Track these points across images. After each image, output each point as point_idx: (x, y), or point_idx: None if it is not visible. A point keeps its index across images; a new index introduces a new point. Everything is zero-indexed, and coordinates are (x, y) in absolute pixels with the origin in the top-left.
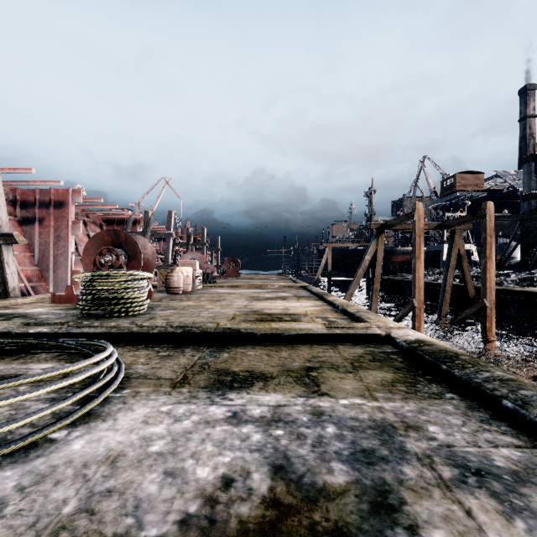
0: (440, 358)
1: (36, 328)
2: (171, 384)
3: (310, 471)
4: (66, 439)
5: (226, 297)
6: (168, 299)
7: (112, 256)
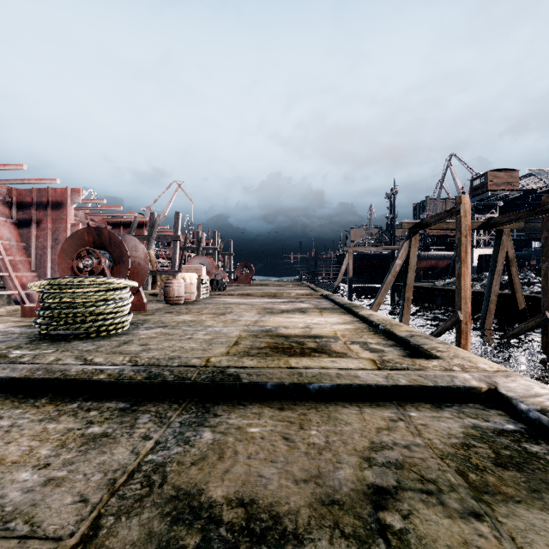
0: None
1: None
2: None
3: None
4: None
5: (234, 309)
6: (163, 312)
7: (92, 259)
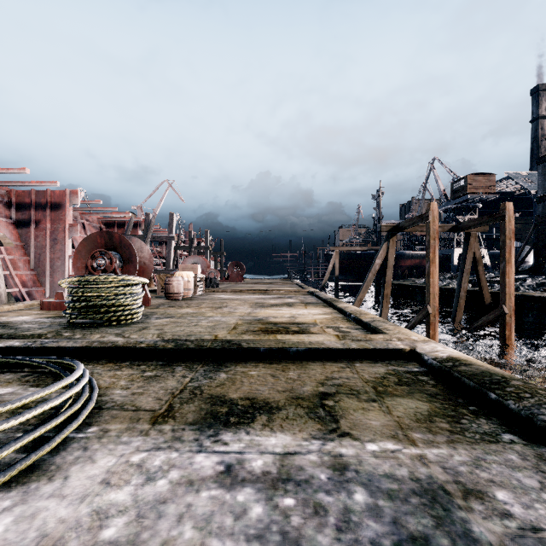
0: (486, 383)
1: (7, 341)
2: (151, 418)
3: None
4: None
5: (229, 303)
6: (166, 306)
7: (104, 259)
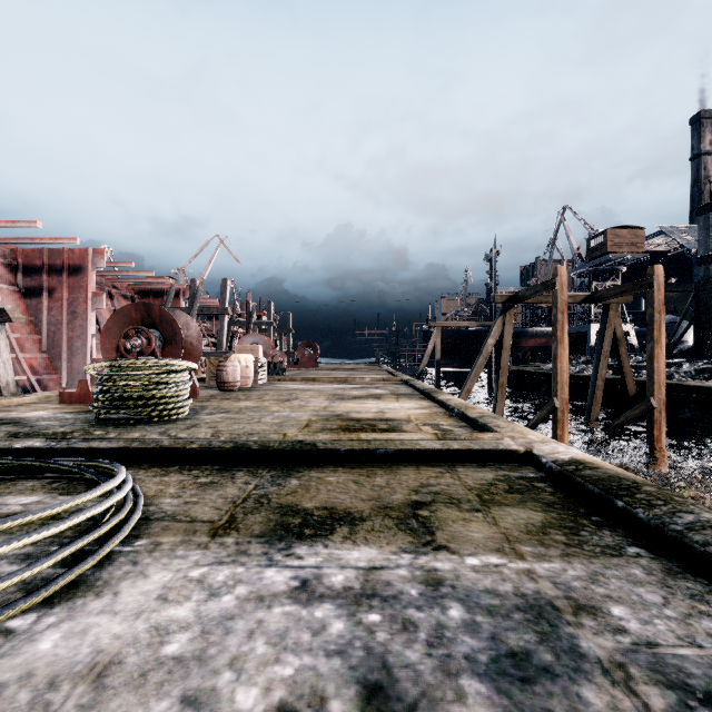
0: (612, 490)
1: (25, 441)
2: (210, 530)
3: (427, 697)
4: (32, 630)
5: (299, 395)
6: (219, 399)
7: (141, 339)
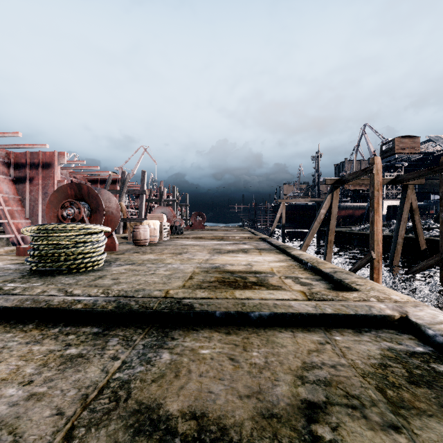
0: None
1: None
2: None
3: None
4: None
5: (189, 249)
6: (131, 252)
7: (73, 209)
